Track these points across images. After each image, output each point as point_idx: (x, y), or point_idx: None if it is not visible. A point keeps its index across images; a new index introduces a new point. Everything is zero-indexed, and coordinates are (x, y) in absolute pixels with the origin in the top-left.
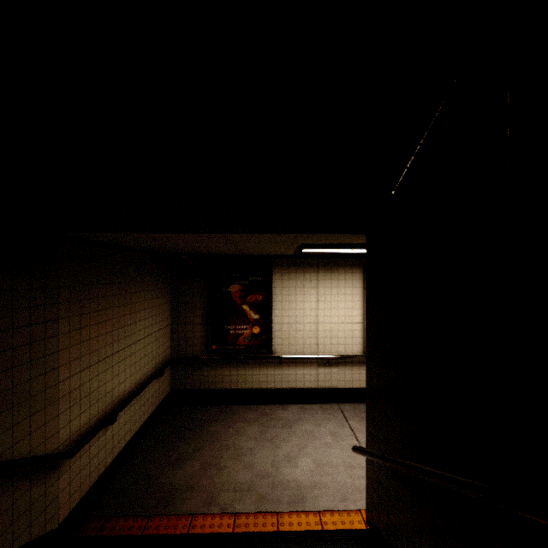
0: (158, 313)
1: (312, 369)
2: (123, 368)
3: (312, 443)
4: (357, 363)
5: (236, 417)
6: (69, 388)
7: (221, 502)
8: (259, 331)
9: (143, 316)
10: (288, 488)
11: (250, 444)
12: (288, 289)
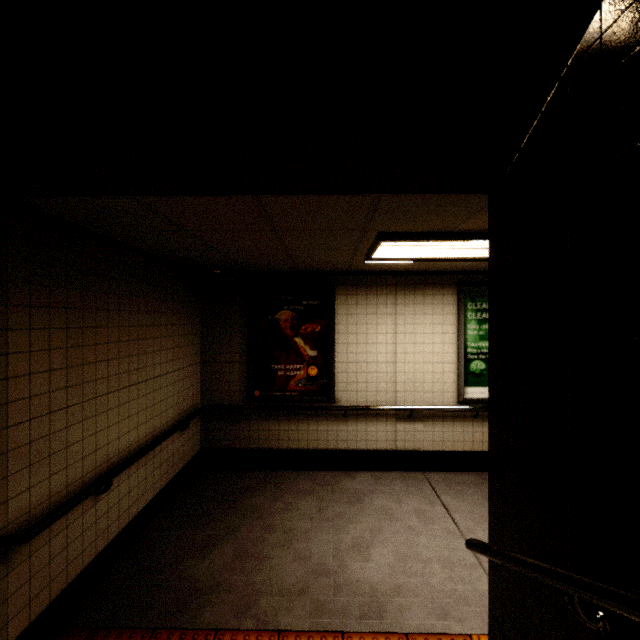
0: (183, 346)
1: (387, 424)
2: (127, 414)
3: (391, 525)
4: (450, 417)
5: (286, 486)
6: (29, 436)
7: (259, 611)
8: (317, 373)
9: (159, 346)
10: (358, 593)
11: (304, 525)
12: (356, 317)
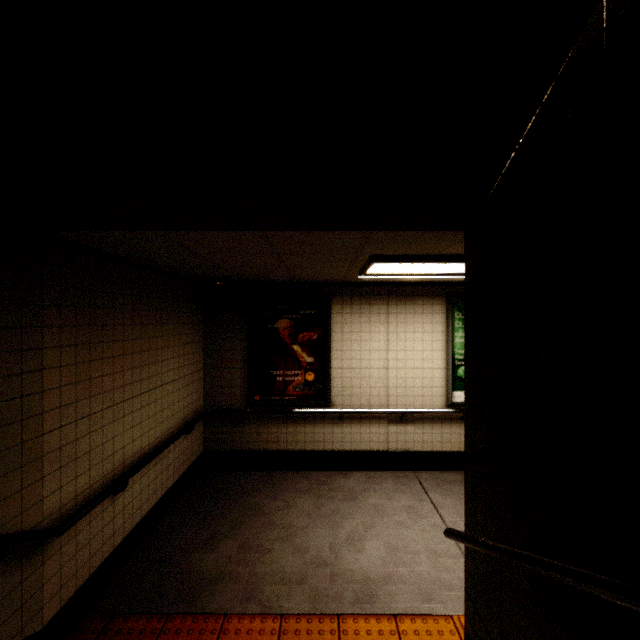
0: (187, 354)
1: (380, 427)
2: (139, 420)
3: (383, 521)
4: (438, 420)
5: (285, 486)
6: (59, 442)
7: (263, 598)
8: (314, 378)
9: (166, 355)
10: (352, 581)
11: (302, 521)
12: (351, 325)
